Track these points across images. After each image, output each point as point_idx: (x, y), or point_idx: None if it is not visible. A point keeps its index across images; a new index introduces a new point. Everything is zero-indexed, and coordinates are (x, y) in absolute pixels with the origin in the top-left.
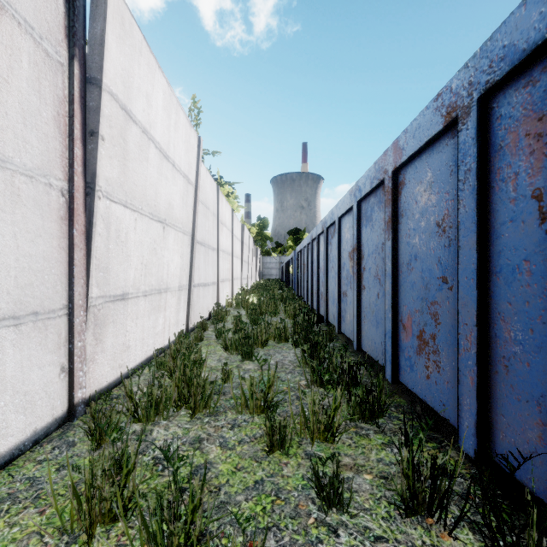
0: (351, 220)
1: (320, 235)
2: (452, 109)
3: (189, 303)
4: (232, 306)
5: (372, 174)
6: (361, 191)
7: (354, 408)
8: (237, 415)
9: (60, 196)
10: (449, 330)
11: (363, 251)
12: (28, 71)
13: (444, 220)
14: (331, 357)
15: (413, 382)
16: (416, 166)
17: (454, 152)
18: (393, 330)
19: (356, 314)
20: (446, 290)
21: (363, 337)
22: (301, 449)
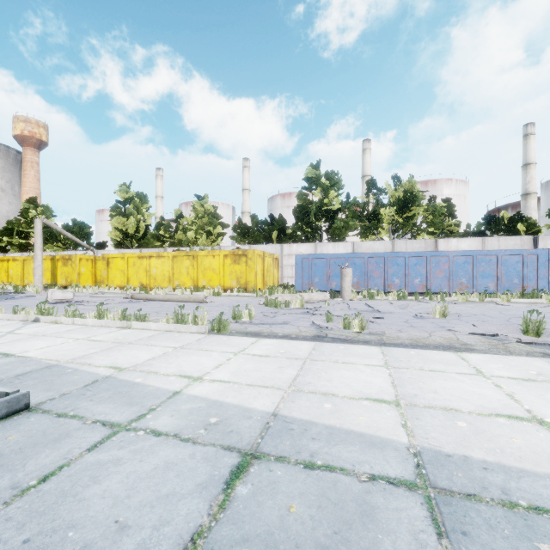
0: None
1: None
2: None
3: None
4: None
5: None
6: None
7: None
8: None
9: None
10: None
11: None
12: None
13: None
14: None
15: None
16: None
17: None
18: None
19: None
20: None
21: None
22: None
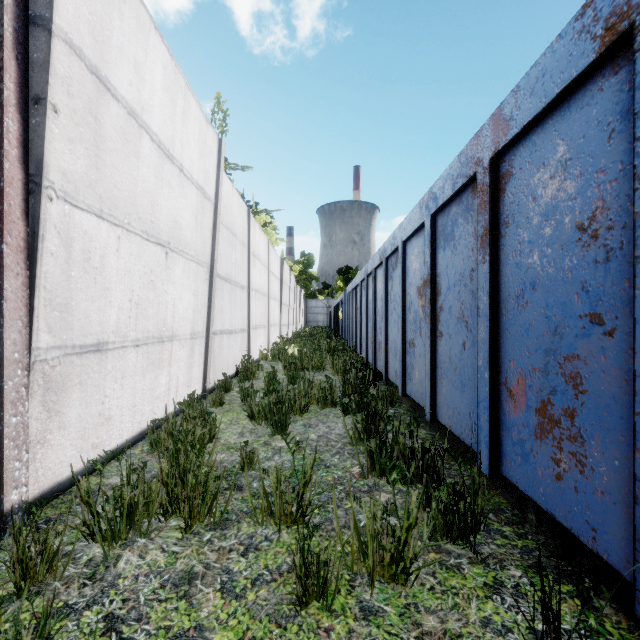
0: (421, 242)
1: (377, 268)
2: (619, 18)
3: (206, 356)
4: (268, 359)
5: (455, 172)
6: (438, 198)
7: (435, 519)
8: (255, 528)
9: None
10: (607, 404)
11: (440, 284)
12: None
13: (593, 219)
14: (396, 435)
15: (528, 480)
16: (534, 141)
17: (618, 97)
18: (492, 397)
19: (430, 372)
20: (599, 335)
21: (440, 403)
22: (353, 598)
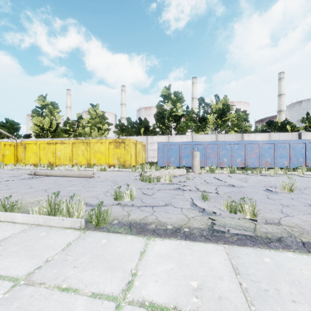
0: None
1: None
2: None
3: None
4: None
5: None
6: None
7: None
8: None
9: None
10: None
11: None
12: None
13: None
14: None
15: None
16: None
17: None
18: None
19: None
20: None
21: None
22: None
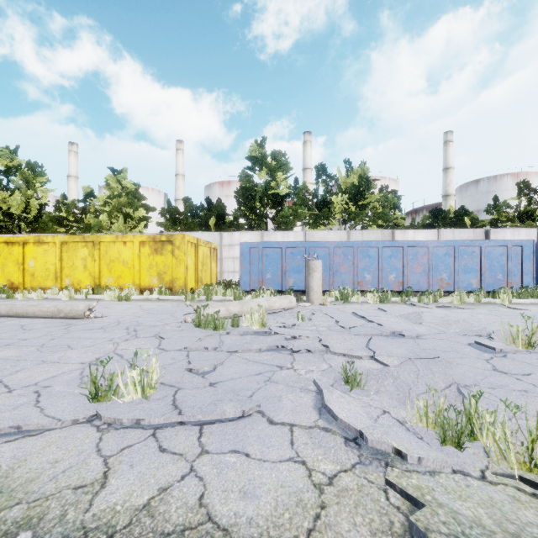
0: None
1: None
2: None
3: None
4: None
5: None
6: None
7: None
8: None
9: None
10: None
11: None
12: None
13: None
14: None
15: None
16: None
17: None
18: None
19: None
20: None
21: None
22: None
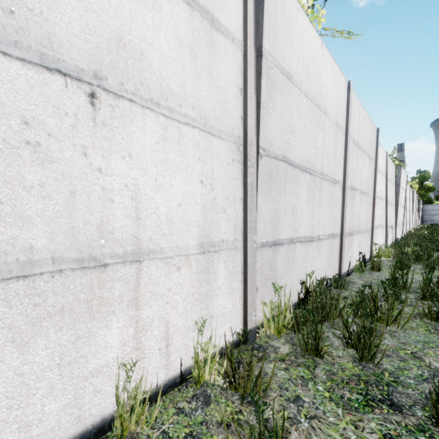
0: None
1: None
2: None
3: (402, 229)
4: None
5: None
6: None
7: None
8: None
9: (394, 207)
10: None
11: None
12: (393, 190)
13: None
14: None
15: None
16: None
17: None
18: None
19: None
20: None
21: None
22: None
